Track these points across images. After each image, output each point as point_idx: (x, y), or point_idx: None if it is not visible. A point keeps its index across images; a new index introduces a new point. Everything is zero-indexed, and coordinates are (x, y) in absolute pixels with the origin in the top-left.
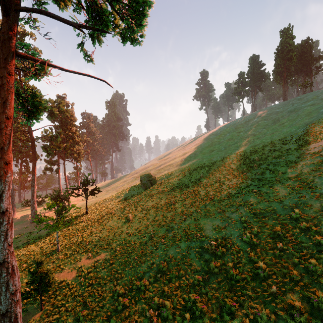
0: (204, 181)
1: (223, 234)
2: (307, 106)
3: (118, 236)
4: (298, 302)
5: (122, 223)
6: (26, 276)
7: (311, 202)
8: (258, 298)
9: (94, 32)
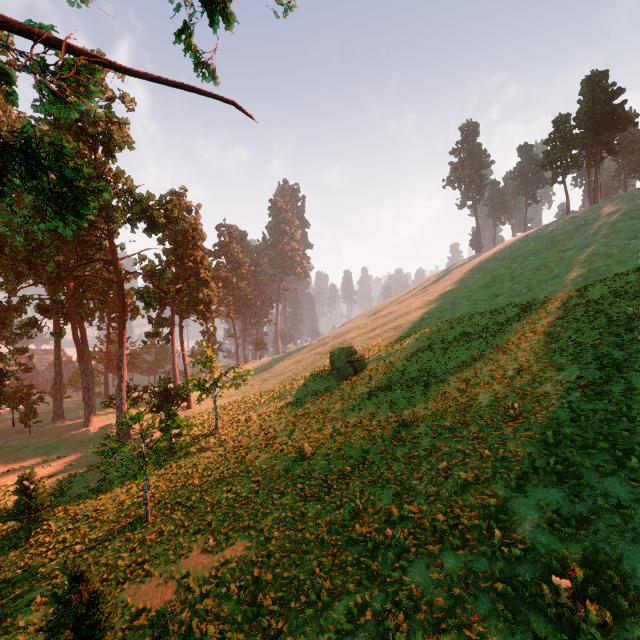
0: (483, 368)
1: (585, 547)
2: None
3: (277, 498)
4: None
5: (288, 463)
6: None
7: None
8: None
9: None
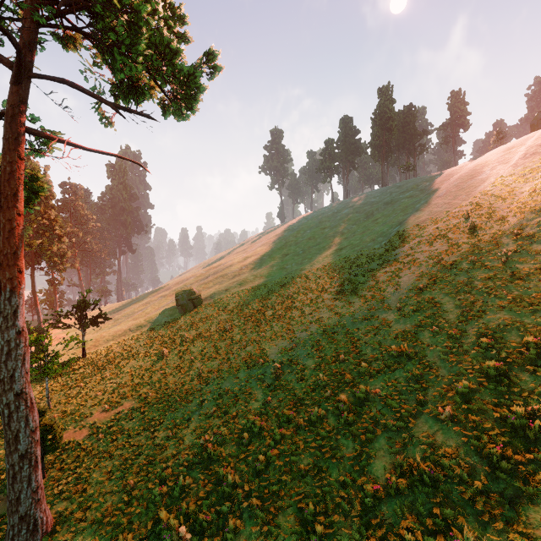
0: (272, 298)
1: (289, 356)
2: (405, 198)
3: (148, 380)
4: (346, 398)
5: (152, 362)
6: (1, 447)
7: (378, 313)
8: (315, 404)
9: (127, 101)
